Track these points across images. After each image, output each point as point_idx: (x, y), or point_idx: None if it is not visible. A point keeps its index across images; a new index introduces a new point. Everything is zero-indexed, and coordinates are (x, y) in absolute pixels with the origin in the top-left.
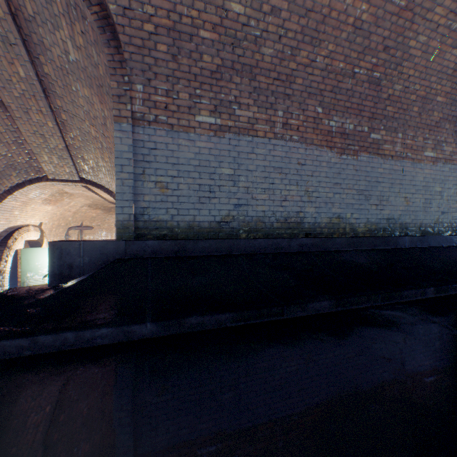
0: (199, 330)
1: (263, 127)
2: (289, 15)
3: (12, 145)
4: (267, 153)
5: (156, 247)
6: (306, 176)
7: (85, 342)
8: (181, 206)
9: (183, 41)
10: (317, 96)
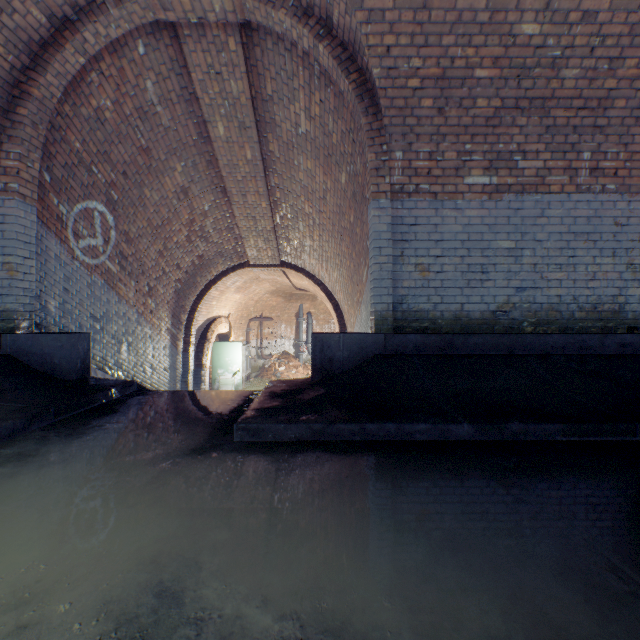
0: (522, 440)
1: (559, 179)
2: (610, 15)
3: (224, 231)
4: (564, 214)
5: (418, 342)
6: (629, 241)
7: (404, 435)
8: (445, 292)
9: (452, 88)
10: None
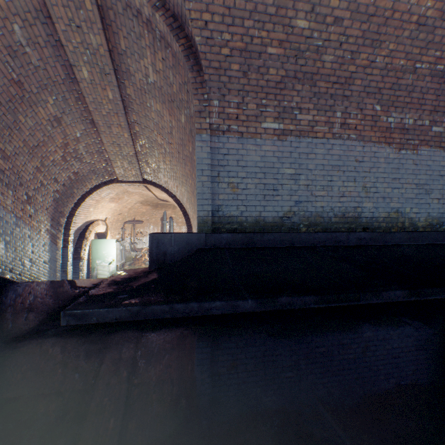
0: (288, 309)
1: (322, 128)
2: (351, 22)
3: (95, 154)
4: (325, 152)
5: (230, 239)
6: (364, 172)
7: (205, 311)
8: (249, 203)
9: (252, 59)
10: (375, 94)
